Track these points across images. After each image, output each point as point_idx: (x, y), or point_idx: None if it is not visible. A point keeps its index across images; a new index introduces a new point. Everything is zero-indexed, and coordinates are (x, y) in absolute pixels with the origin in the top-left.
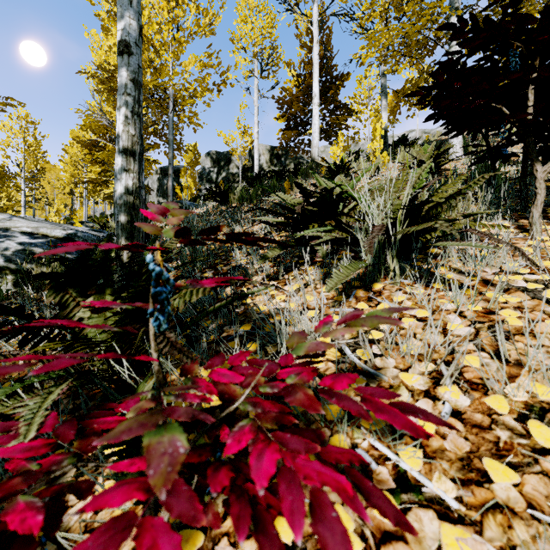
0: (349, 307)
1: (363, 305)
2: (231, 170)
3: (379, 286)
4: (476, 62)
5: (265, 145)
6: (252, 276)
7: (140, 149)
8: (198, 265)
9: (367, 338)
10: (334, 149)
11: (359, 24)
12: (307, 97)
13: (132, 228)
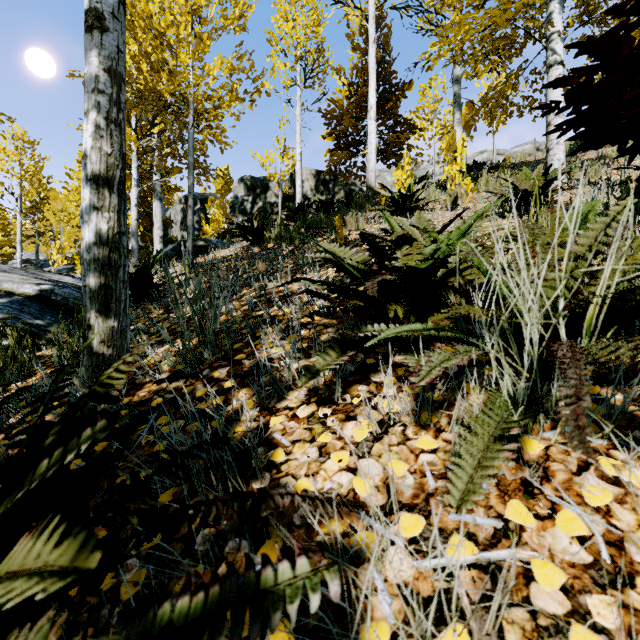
0: (488, 510)
1: (518, 509)
2: (269, 199)
3: (536, 448)
4: None
5: (309, 169)
6: (288, 388)
7: (121, 175)
8: (207, 356)
9: None
10: (399, 173)
11: (426, 18)
12: (360, 110)
13: (107, 295)
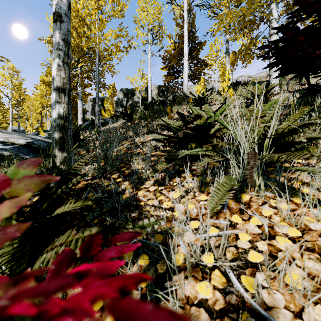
0: (225, 219)
1: (236, 218)
2: (135, 99)
3: (246, 198)
4: (312, 22)
5: (155, 85)
6: (145, 180)
7: (69, 87)
8: (108, 169)
9: (260, 283)
10: (198, 87)
11: (212, 11)
12: (180, 56)
13: (63, 142)
